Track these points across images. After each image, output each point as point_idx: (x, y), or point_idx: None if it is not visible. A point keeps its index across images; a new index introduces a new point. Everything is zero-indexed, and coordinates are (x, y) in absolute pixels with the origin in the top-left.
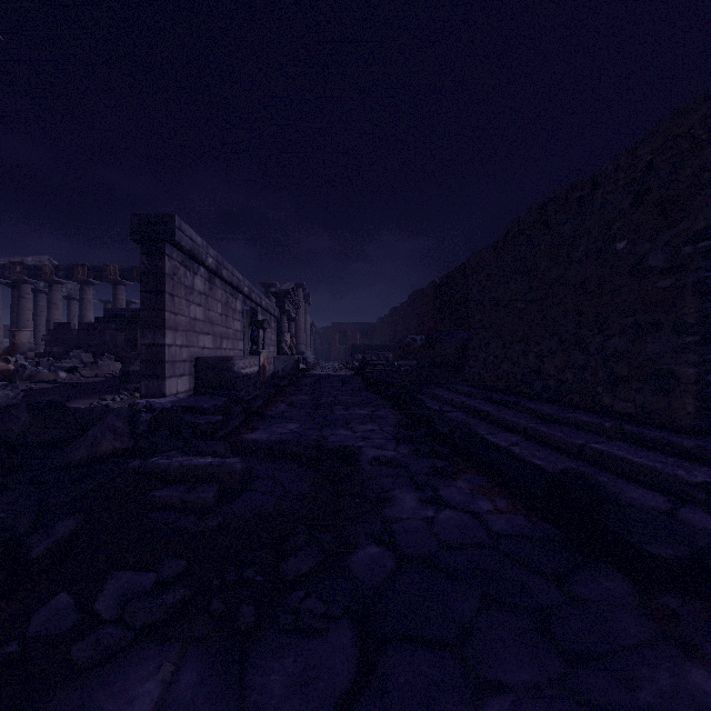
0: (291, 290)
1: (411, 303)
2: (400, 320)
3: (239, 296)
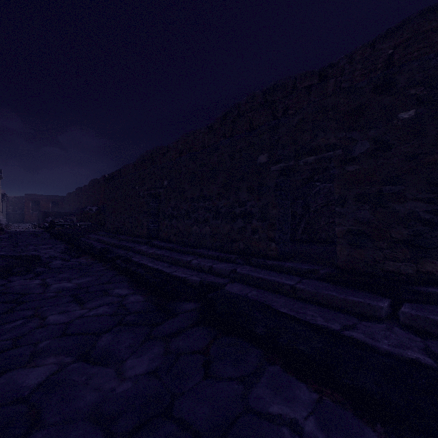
0: None
1: (91, 186)
2: (83, 196)
3: None
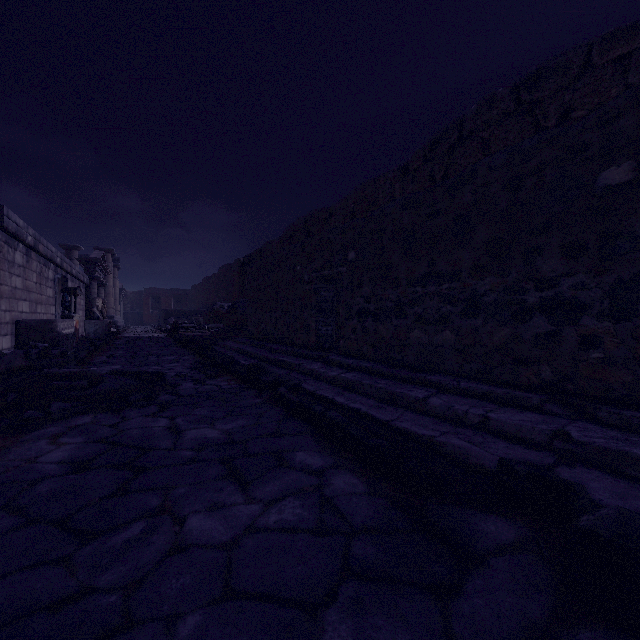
0: (101, 257)
1: (221, 275)
2: (212, 289)
3: (51, 265)
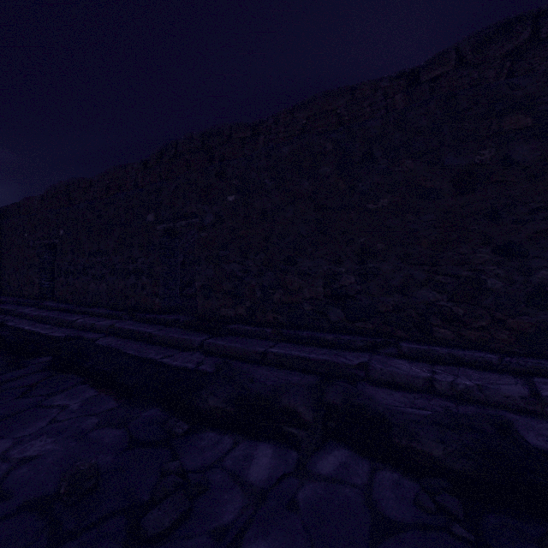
0: None
1: None
2: None
3: None
